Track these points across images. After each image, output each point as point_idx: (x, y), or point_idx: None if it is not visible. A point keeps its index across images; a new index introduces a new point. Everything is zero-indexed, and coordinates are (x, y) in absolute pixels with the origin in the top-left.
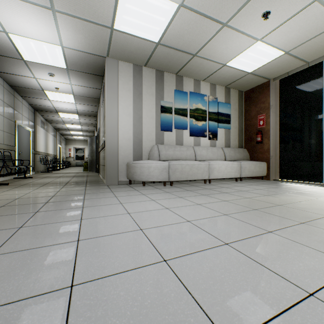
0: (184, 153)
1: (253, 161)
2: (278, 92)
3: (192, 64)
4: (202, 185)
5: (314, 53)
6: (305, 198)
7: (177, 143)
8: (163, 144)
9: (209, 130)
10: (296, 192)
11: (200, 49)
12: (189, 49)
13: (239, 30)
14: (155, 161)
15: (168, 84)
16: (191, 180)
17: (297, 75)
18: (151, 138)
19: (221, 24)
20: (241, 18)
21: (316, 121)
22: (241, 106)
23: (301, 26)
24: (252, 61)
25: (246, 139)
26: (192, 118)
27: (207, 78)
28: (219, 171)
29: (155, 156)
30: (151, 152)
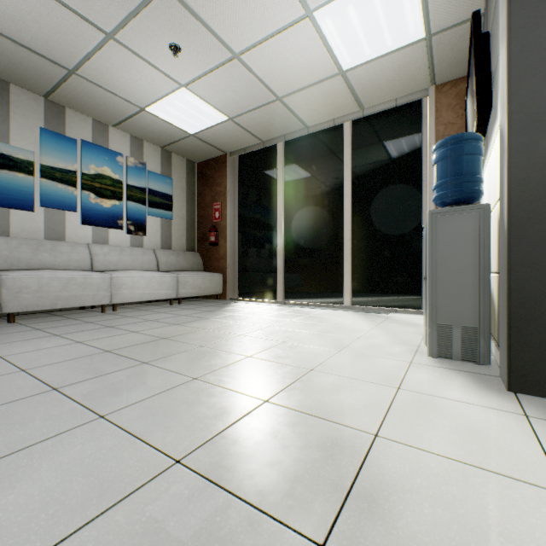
0: (62, 256)
1: (202, 272)
2: (237, 174)
3: (75, 87)
4: (94, 315)
5: (265, 131)
6: (221, 324)
7: (51, 235)
8: (7, 236)
9: (130, 217)
10: (228, 315)
11: (79, 63)
12: (54, 56)
13: (143, 56)
14: None
15: (24, 113)
16: (83, 309)
17: (256, 156)
18: None
19: (104, 33)
20: (136, 38)
21: (272, 221)
22: (193, 184)
23: (234, 87)
24: (187, 116)
25: (200, 238)
26: (88, 191)
27: (122, 125)
28: (134, 290)
29: None
30: None
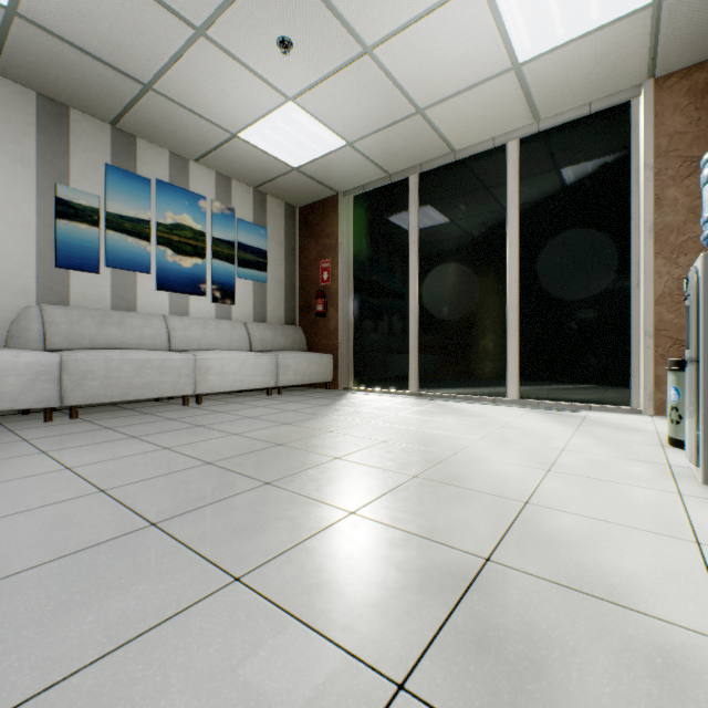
0: (134, 332)
1: (308, 353)
2: (353, 221)
3: (151, 108)
4: (174, 409)
5: (395, 159)
6: (347, 424)
7: (119, 304)
8: (67, 305)
9: (215, 280)
10: (351, 411)
11: (158, 74)
12: (127, 65)
13: (240, 59)
14: (11, 351)
15: (87, 146)
16: (159, 400)
17: (379, 195)
18: (20, 285)
19: (193, 28)
20: (235, 32)
21: (402, 282)
22: (293, 236)
23: (359, 97)
24: (292, 142)
25: (302, 307)
26: (164, 247)
27: (206, 158)
28: (224, 376)
29: (28, 336)
30: (15, 326)
